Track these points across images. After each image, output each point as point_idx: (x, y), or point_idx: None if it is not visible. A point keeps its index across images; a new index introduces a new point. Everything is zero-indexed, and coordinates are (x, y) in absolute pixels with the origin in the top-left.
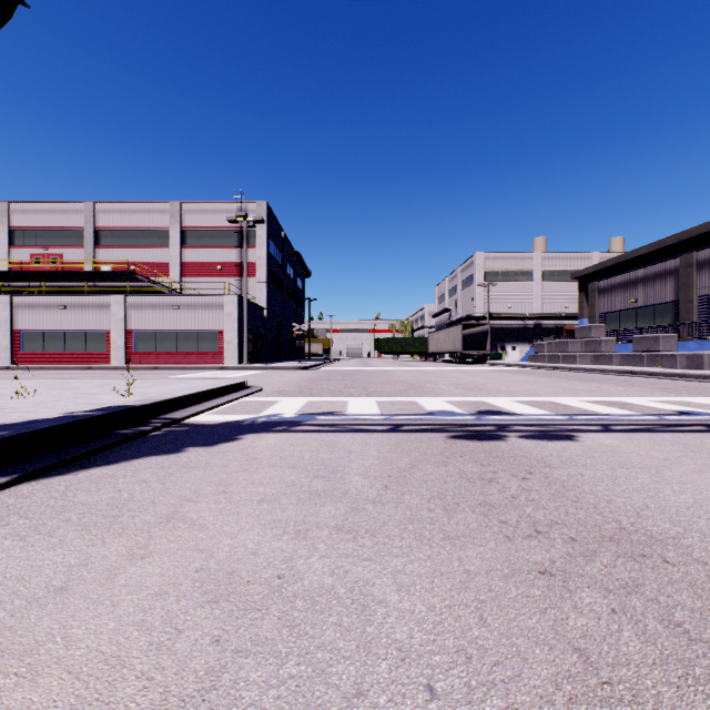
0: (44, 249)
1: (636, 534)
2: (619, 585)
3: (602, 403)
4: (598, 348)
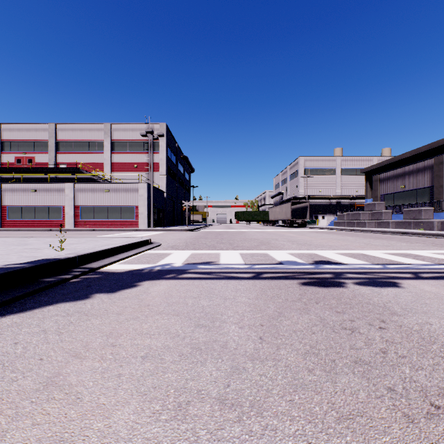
0: (23, 153)
1: None
2: None
3: (400, 255)
4: (380, 217)
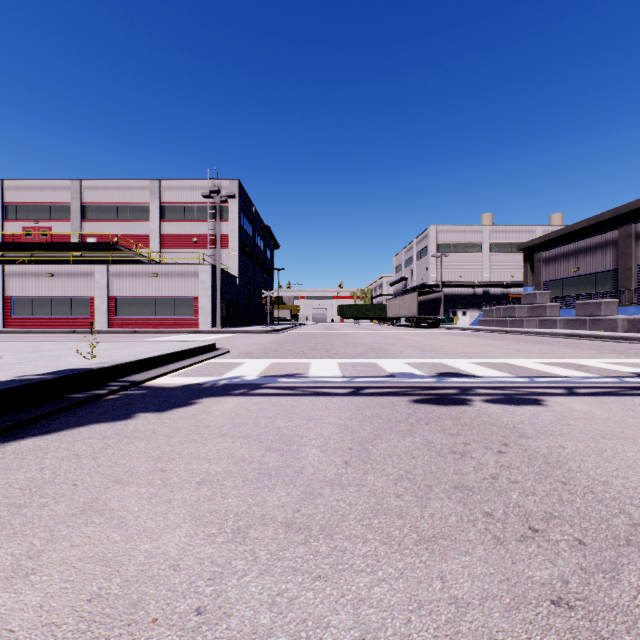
0: (35, 222)
1: None
2: None
3: (558, 365)
4: (543, 313)
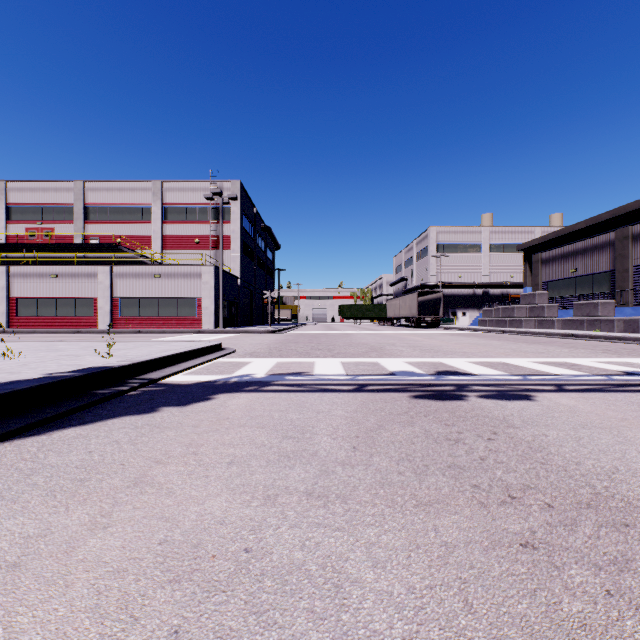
0: (38, 223)
1: (613, 499)
2: (608, 560)
3: (552, 364)
4: (541, 314)
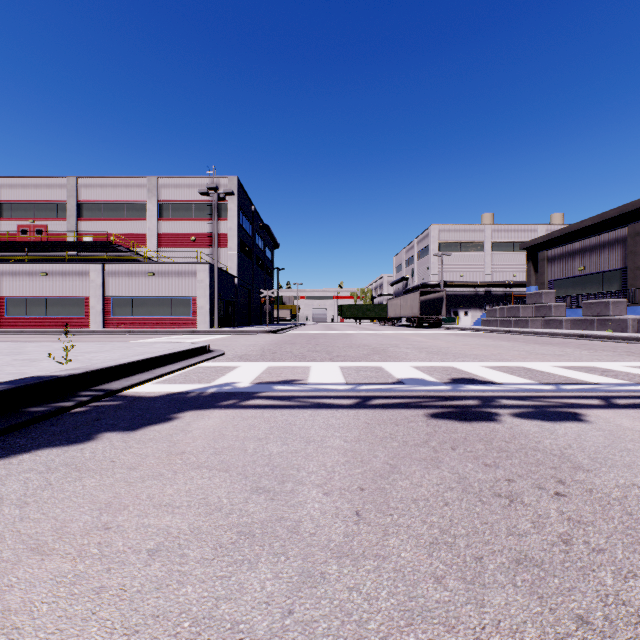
0: (30, 221)
1: None
2: None
3: (580, 369)
4: (548, 313)
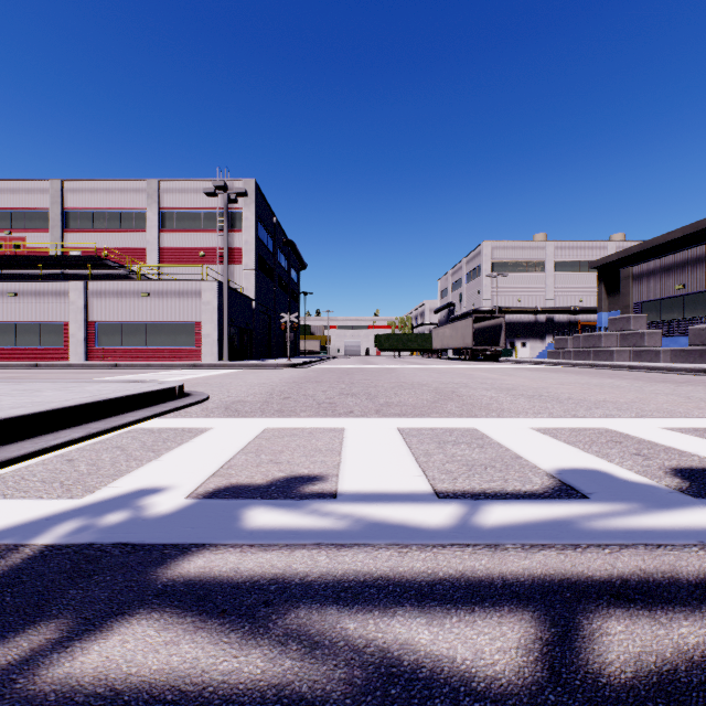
0: (6, 232)
1: None
2: None
3: None
4: (640, 343)
